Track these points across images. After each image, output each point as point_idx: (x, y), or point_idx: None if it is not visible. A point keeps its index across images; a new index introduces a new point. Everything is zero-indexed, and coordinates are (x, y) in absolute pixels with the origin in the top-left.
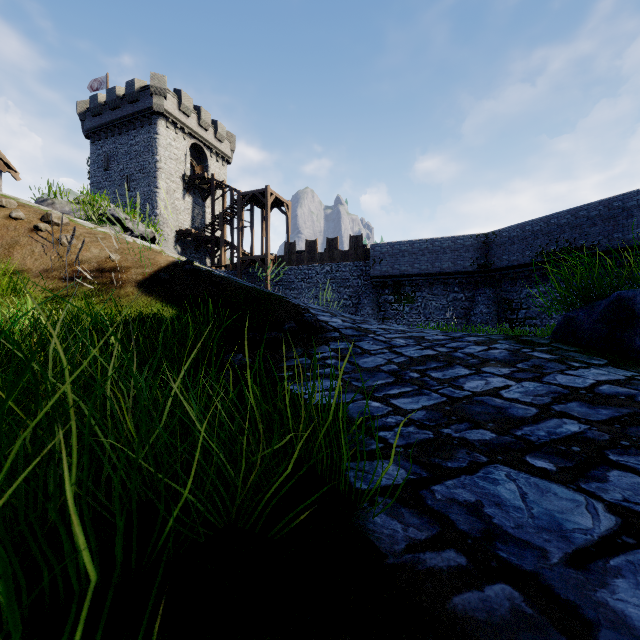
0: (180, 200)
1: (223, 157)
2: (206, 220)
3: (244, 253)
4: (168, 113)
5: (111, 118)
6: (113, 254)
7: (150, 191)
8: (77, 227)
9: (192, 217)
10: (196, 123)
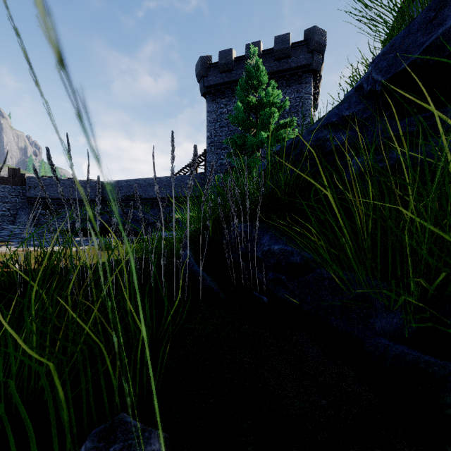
0: None
1: None
2: None
3: None
4: None
5: None
6: None
7: None
8: None
9: None
10: None
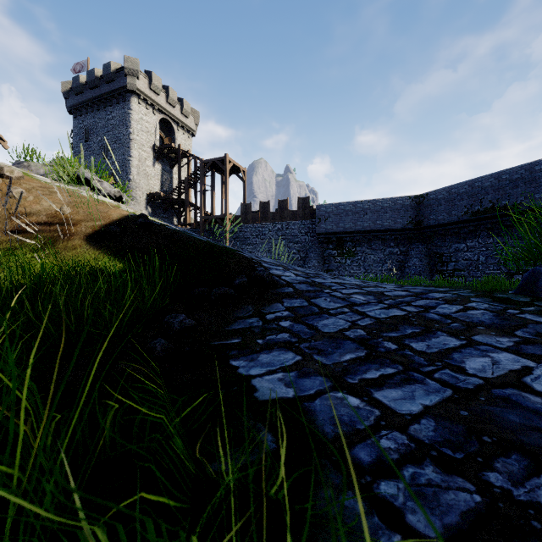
0: (151, 167)
1: (188, 130)
2: (173, 185)
3: (206, 213)
4: (140, 91)
5: (91, 96)
6: (63, 207)
7: (124, 159)
8: (31, 181)
9: (161, 182)
10: (165, 100)
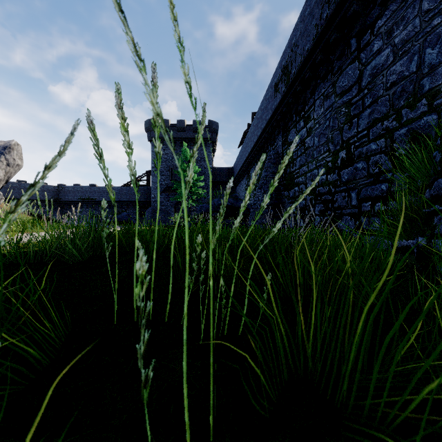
0: None
1: None
2: None
3: None
4: None
5: None
6: None
7: None
8: None
9: None
10: None
